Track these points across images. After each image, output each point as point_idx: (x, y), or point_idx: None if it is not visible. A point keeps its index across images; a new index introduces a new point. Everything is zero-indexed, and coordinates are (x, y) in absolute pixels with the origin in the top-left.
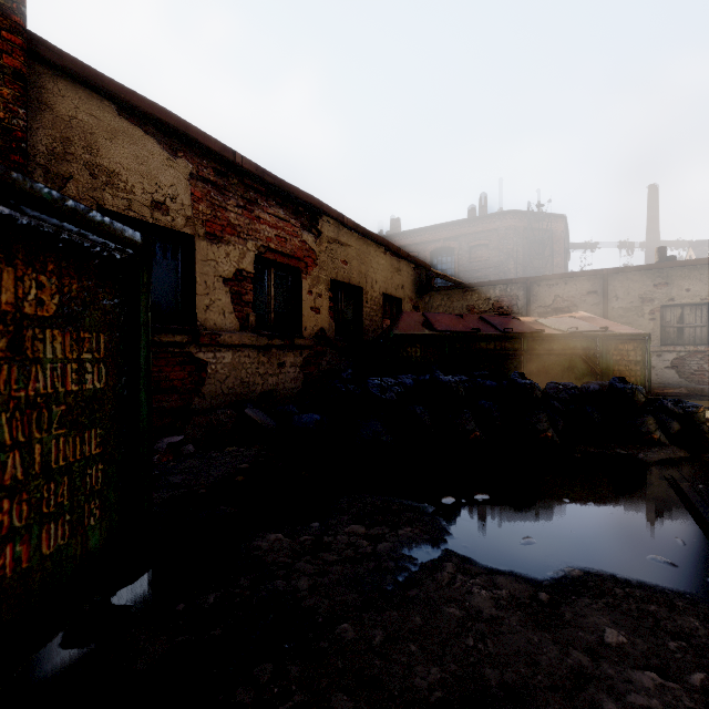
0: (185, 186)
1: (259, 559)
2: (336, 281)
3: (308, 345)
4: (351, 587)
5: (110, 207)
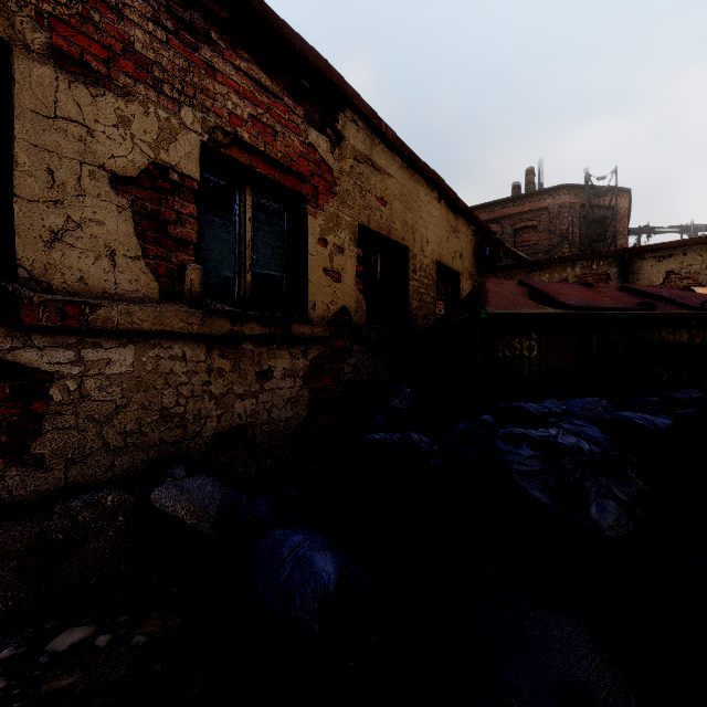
0: None
1: None
2: (367, 232)
3: (318, 336)
4: None
5: None
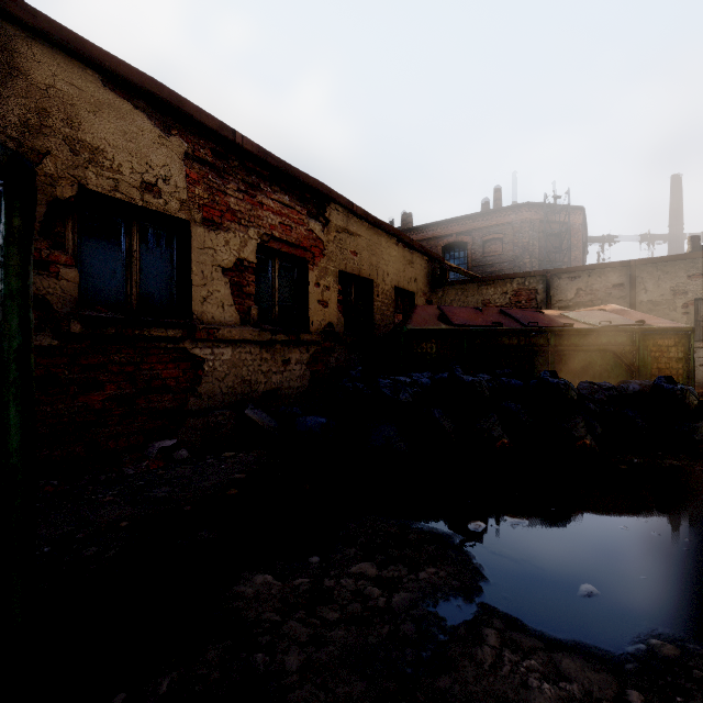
0: (179, 167)
1: (239, 615)
2: (345, 273)
3: (315, 340)
4: (358, 669)
5: (93, 187)
